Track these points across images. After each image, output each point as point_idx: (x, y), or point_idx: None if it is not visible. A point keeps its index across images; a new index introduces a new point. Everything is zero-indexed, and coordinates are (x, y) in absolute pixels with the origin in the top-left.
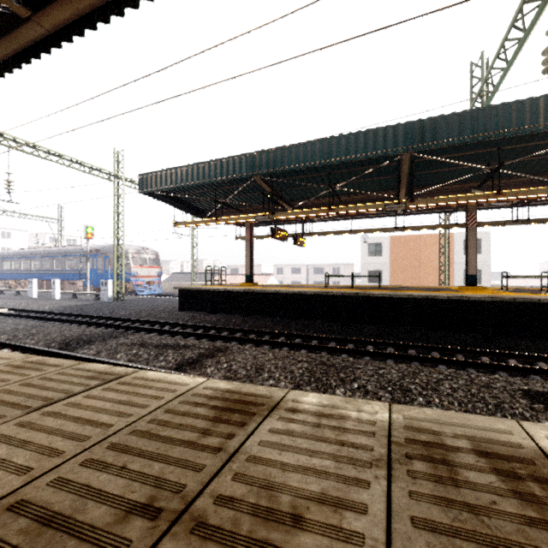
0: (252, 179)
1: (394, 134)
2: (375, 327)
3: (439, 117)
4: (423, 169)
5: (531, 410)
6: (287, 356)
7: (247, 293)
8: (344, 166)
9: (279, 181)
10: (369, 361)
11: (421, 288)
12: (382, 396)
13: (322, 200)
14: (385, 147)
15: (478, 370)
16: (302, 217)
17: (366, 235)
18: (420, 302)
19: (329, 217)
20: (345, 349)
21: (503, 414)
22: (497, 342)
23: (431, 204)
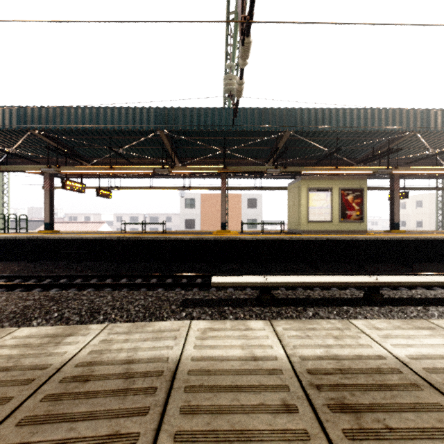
0: (28, 132)
1: (148, 114)
2: (145, 263)
3: (178, 108)
4: (185, 145)
5: (171, 312)
6: (21, 297)
7: (31, 240)
8: (122, 133)
9: (60, 137)
10: (99, 292)
11: (196, 232)
12: (72, 320)
13: (118, 160)
14: (141, 123)
15: (187, 288)
16: (89, 172)
17: (183, 191)
18: (174, 243)
19: (137, 175)
20: (94, 284)
21: (151, 319)
22: (220, 268)
23: (185, 171)
